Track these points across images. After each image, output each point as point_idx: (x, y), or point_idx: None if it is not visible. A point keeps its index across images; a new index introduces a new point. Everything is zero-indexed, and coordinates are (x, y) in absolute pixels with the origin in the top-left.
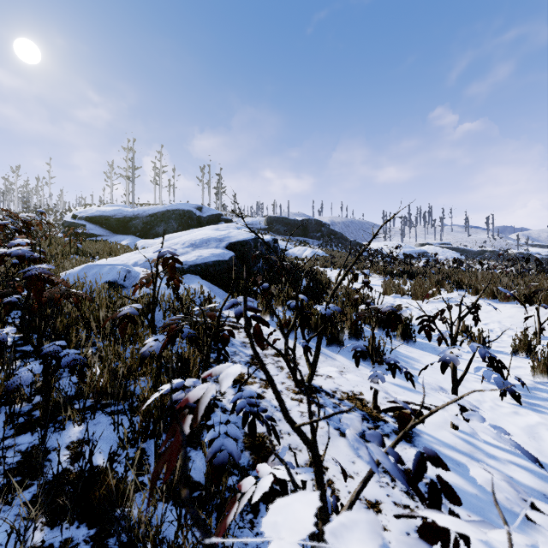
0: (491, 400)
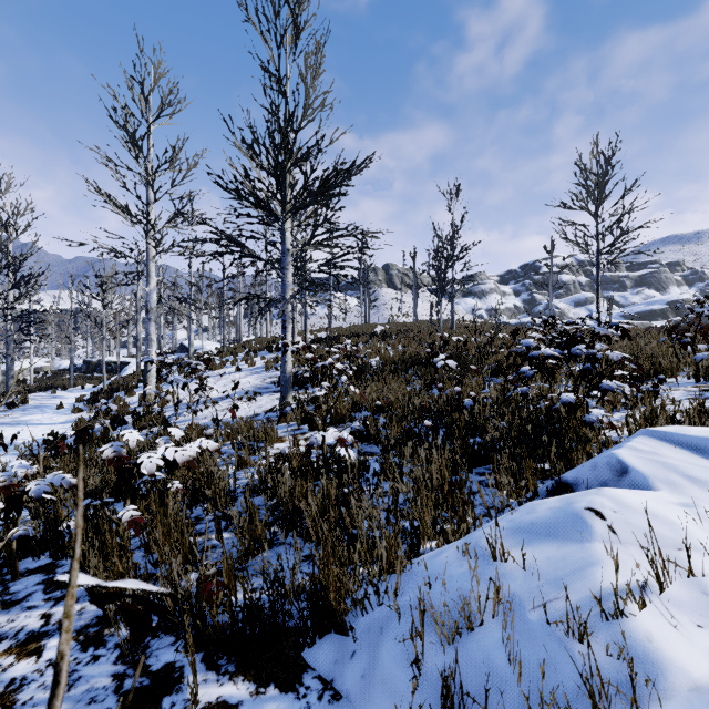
0: None
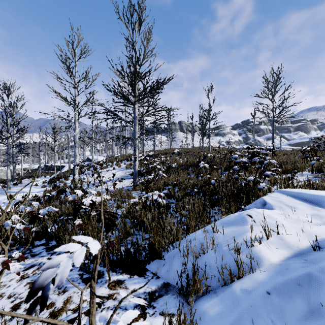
0: None
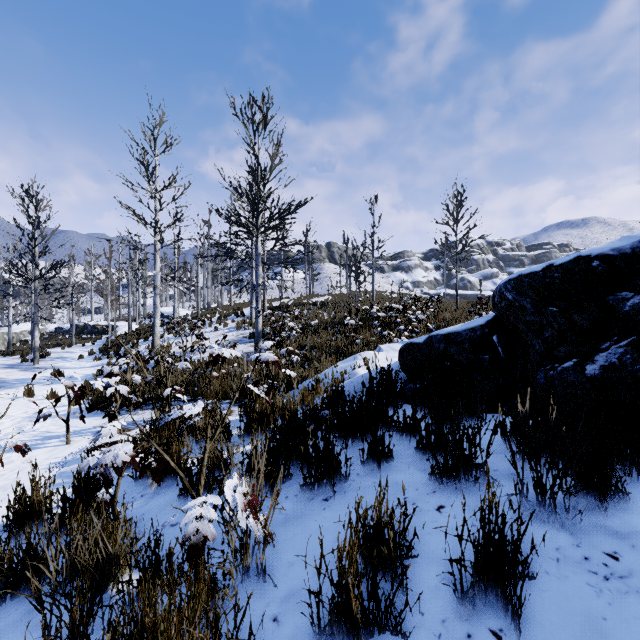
0: (2, 477)
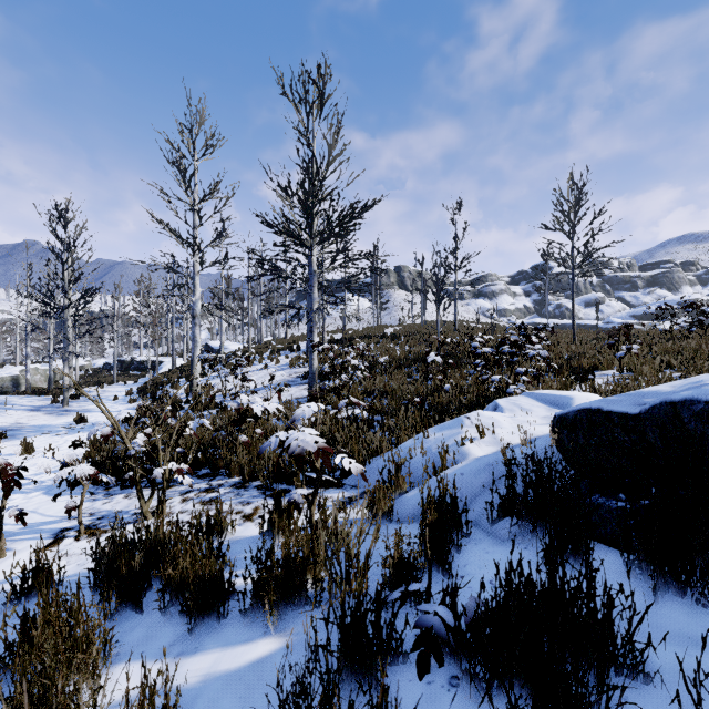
0: None
